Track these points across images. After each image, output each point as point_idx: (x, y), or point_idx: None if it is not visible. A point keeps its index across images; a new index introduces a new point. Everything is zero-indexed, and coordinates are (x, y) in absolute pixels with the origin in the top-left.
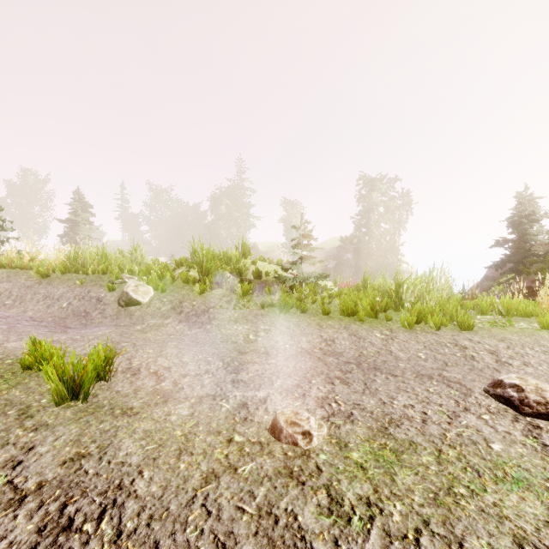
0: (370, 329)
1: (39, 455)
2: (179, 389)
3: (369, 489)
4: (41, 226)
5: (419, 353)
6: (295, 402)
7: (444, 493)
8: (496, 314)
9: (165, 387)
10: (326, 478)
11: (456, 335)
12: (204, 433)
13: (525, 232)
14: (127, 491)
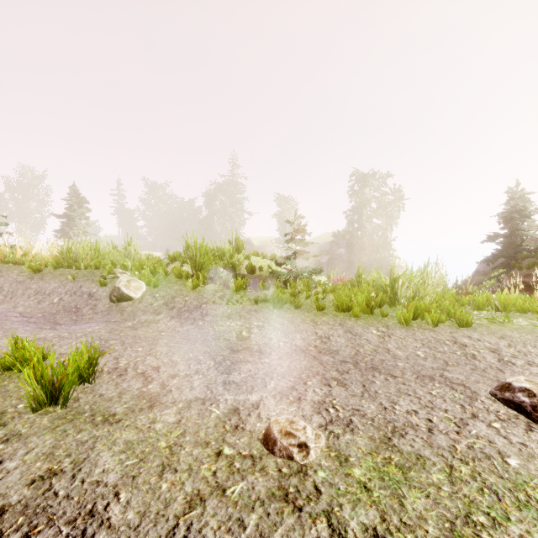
0: (365, 326)
1: (6, 471)
2: (167, 391)
3: (375, 516)
4: (38, 222)
5: (417, 352)
6: (290, 407)
7: (462, 522)
8: (492, 309)
9: (152, 389)
10: (326, 502)
11: (455, 332)
12: (191, 444)
13: (516, 227)
14: (99, 518)
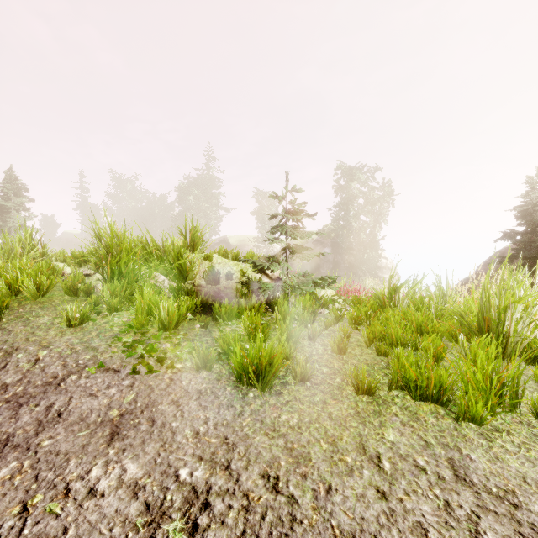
0: None
1: None
2: None
3: None
4: None
5: None
6: None
7: None
8: None
9: None
10: None
11: None
12: None
13: (537, 222)
14: None
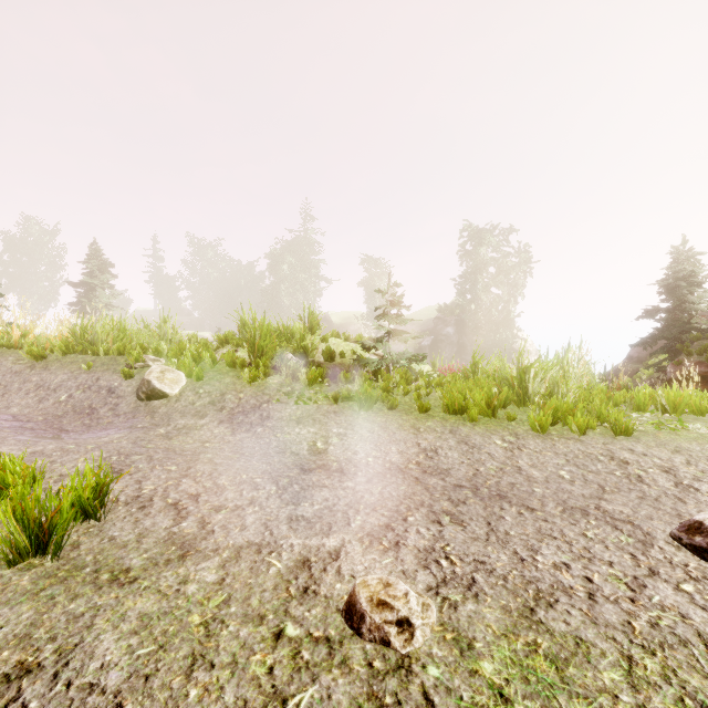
0: (486, 434)
1: None
2: (207, 532)
3: None
4: (48, 292)
5: (560, 471)
6: (384, 558)
7: None
8: (656, 410)
9: (186, 529)
10: None
11: (610, 443)
12: (237, 620)
13: (683, 298)
14: None
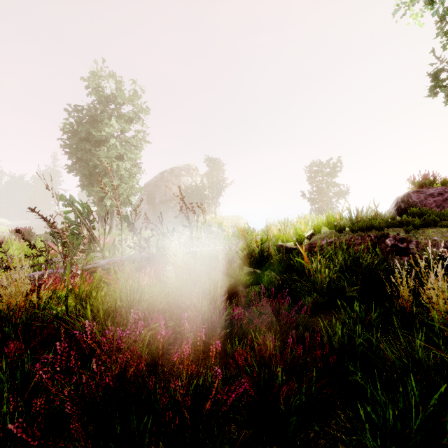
0: None
1: None
2: None
3: None
4: None
5: None
6: None
7: None
8: None
9: None
10: None
11: None
12: None
13: None
14: None
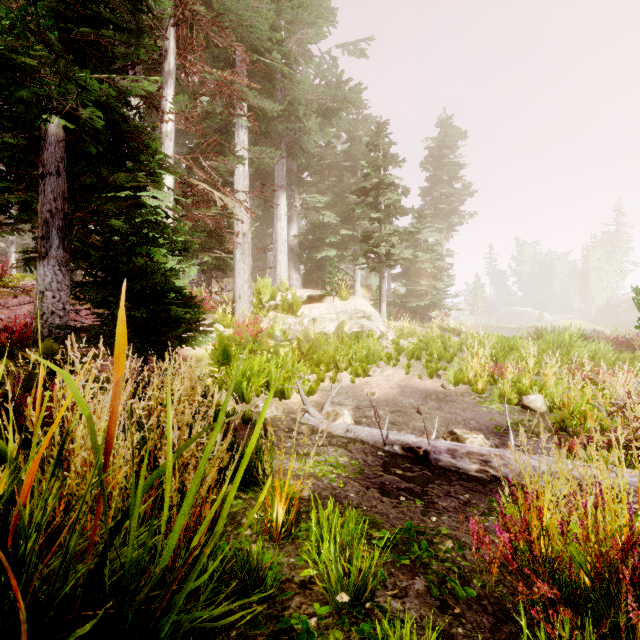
0: None
1: None
2: None
3: None
4: None
5: None
6: None
7: None
8: None
9: None
10: None
11: None
12: None
13: None
14: None
